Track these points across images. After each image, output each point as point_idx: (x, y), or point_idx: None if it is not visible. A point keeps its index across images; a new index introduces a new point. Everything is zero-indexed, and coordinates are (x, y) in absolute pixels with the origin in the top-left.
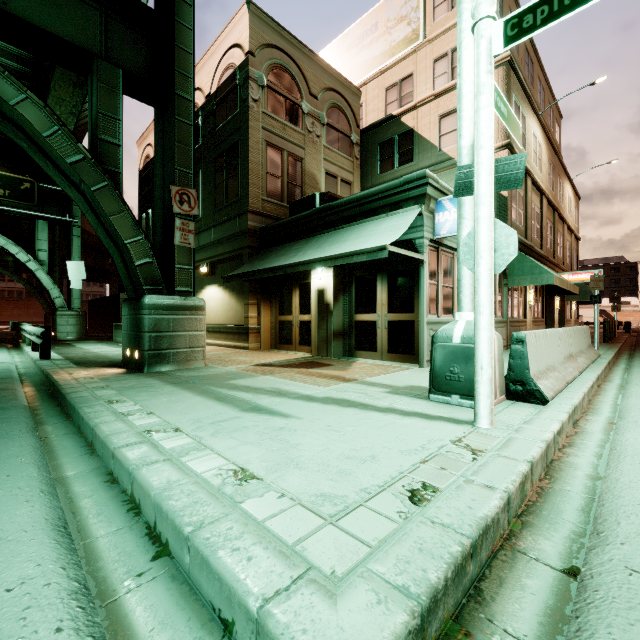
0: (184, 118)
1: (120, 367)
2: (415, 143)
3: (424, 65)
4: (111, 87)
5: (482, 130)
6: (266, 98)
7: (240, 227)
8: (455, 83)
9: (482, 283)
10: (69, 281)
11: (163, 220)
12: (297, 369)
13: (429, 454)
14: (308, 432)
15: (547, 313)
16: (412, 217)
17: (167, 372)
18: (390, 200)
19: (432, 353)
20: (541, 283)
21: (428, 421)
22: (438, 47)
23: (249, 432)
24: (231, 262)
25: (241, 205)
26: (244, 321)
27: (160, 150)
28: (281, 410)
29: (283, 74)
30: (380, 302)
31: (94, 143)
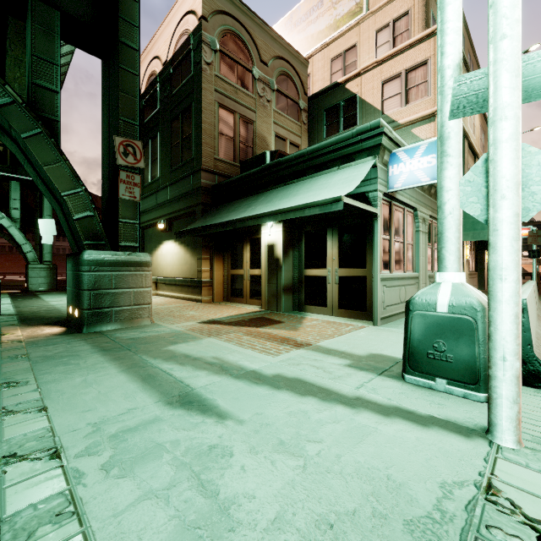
0: (129, 67)
1: (62, 325)
2: (359, 108)
3: (367, 36)
4: (47, 29)
5: (505, 11)
6: (219, 62)
7: (193, 185)
8: (398, 50)
9: (505, 235)
10: (41, 237)
11: (109, 173)
12: (246, 328)
13: (462, 538)
14: (249, 460)
15: (477, 266)
16: (366, 168)
17: (107, 332)
18: (342, 152)
19: (408, 323)
20: (483, 238)
21: (420, 429)
22: (380, 18)
23: (160, 460)
24: (186, 219)
25: (195, 164)
26: (197, 275)
27: (106, 102)
28: (217, 402)
29: (235, 40)
30: (330, 257)
31: (28, 88)
